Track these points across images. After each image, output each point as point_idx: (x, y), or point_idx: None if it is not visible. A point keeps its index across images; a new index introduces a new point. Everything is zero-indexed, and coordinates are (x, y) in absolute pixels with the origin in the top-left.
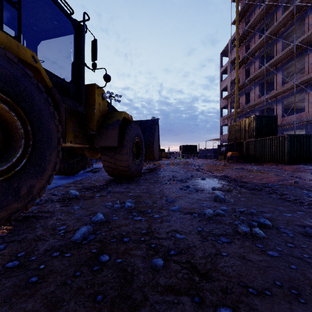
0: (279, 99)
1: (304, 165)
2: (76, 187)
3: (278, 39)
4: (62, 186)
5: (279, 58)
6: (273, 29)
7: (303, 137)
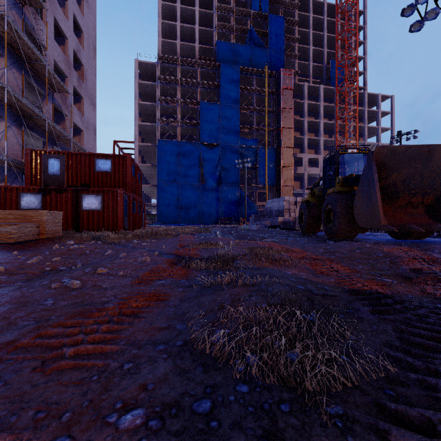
0: None
1: None
2: None
3: None
4: None
5: None
6: None
7: None
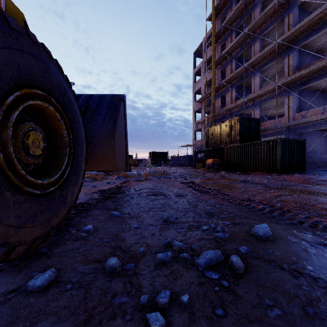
0: (257, 103)
1: (300, 174)
2: None
3: (255, 39)
4: None
5: (259, 58)
6: (252, 26)
7: (294, 142)
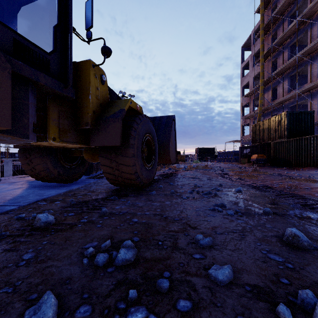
0: (314, 93)
1: None
2: (63, 202)
3: (312, 23)
4: (45, 201)
5: (315, 45)
6: (308, 12)
7: None
